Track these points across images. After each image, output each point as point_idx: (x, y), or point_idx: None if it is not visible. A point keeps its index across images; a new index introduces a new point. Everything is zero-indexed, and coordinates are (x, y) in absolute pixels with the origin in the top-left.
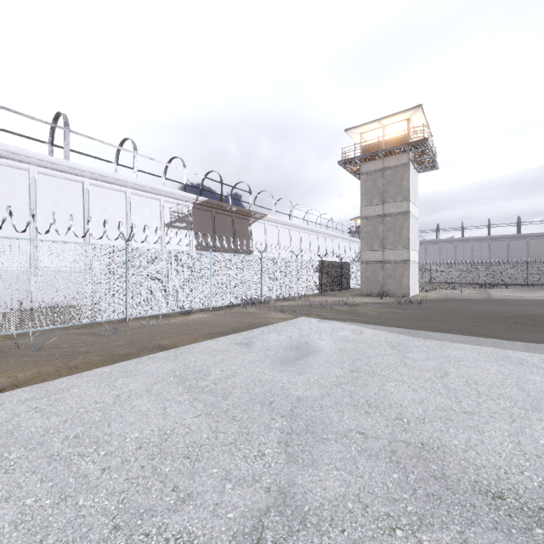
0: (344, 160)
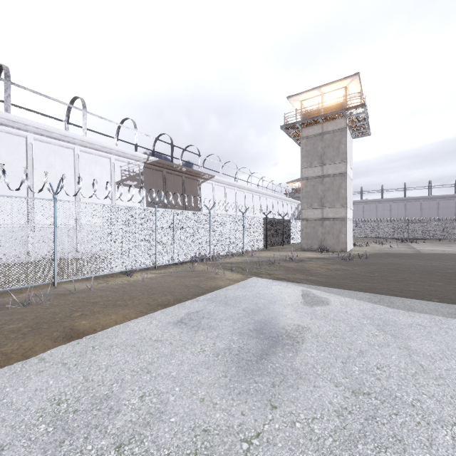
0: (286, 124)
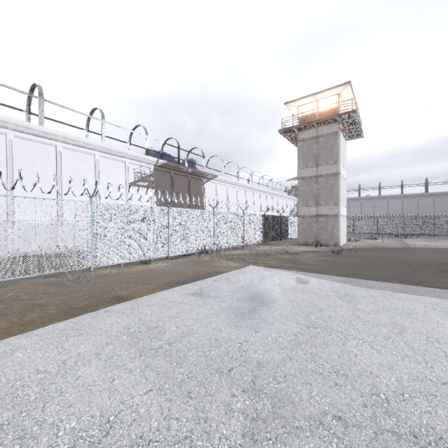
0: (284, 129)
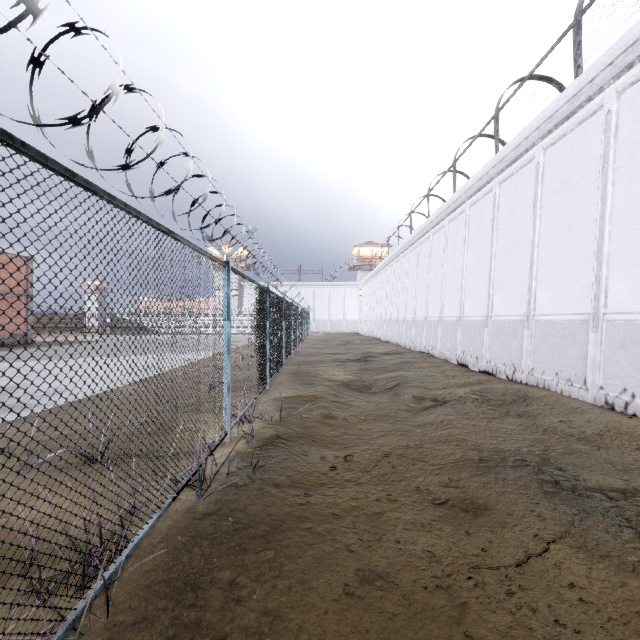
0: None
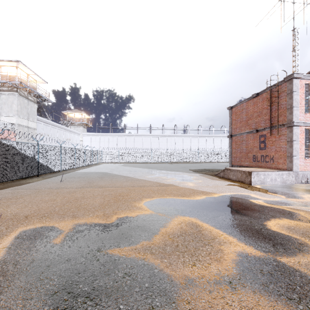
0: None
